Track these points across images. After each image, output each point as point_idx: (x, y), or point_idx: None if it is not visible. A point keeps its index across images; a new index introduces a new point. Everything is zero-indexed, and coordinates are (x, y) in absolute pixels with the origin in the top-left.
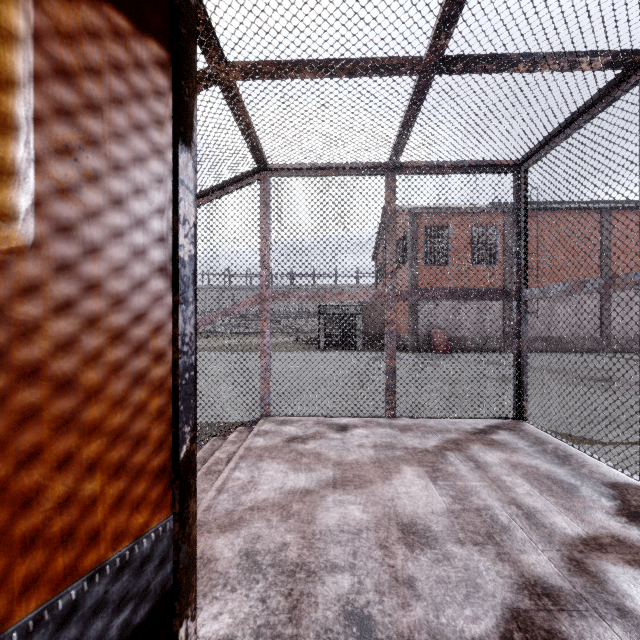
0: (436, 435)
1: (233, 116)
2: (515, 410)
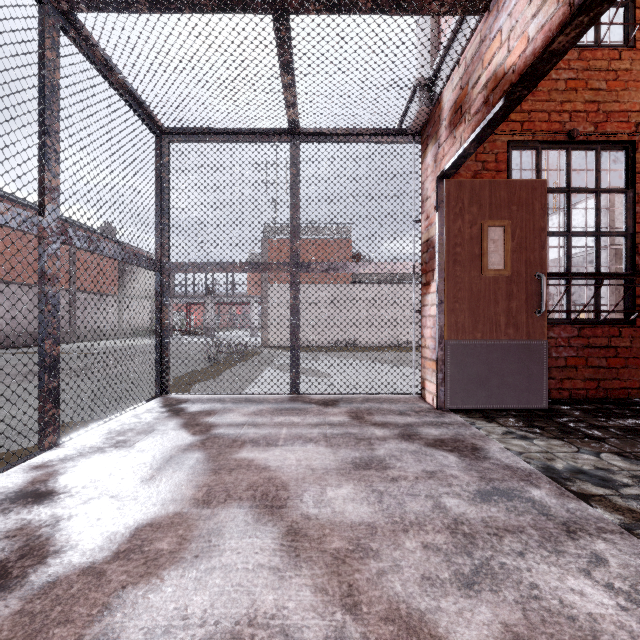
0: (163, 430)
1: None
2: (160, 387)
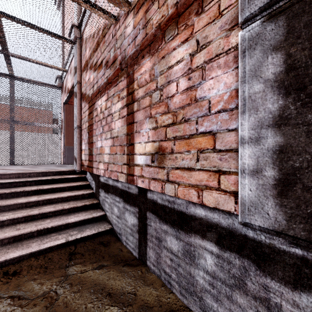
0: None
1: None
2: None
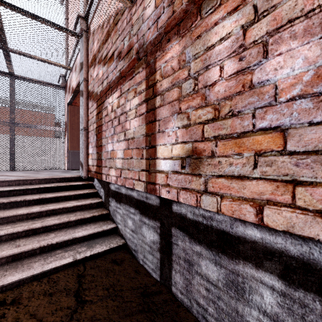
0: None
1: None
2: None
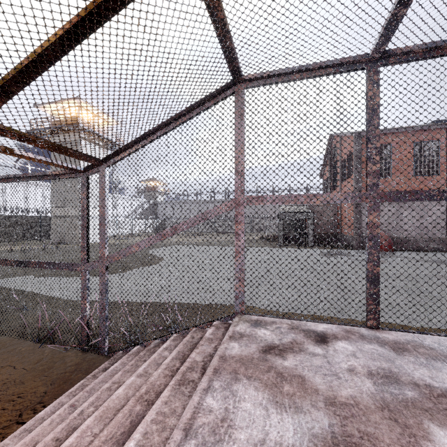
0: None
1: (207, 9)
2: None
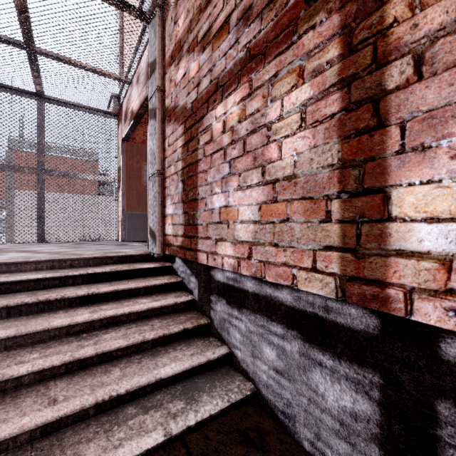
0: None
1: None
2: None
